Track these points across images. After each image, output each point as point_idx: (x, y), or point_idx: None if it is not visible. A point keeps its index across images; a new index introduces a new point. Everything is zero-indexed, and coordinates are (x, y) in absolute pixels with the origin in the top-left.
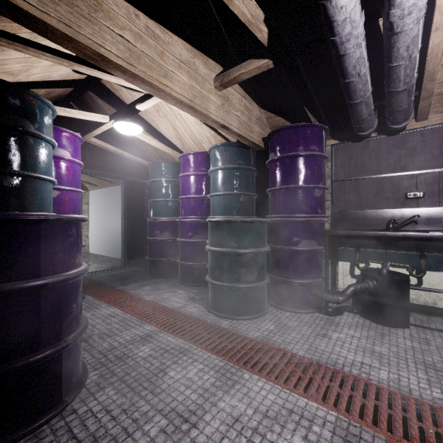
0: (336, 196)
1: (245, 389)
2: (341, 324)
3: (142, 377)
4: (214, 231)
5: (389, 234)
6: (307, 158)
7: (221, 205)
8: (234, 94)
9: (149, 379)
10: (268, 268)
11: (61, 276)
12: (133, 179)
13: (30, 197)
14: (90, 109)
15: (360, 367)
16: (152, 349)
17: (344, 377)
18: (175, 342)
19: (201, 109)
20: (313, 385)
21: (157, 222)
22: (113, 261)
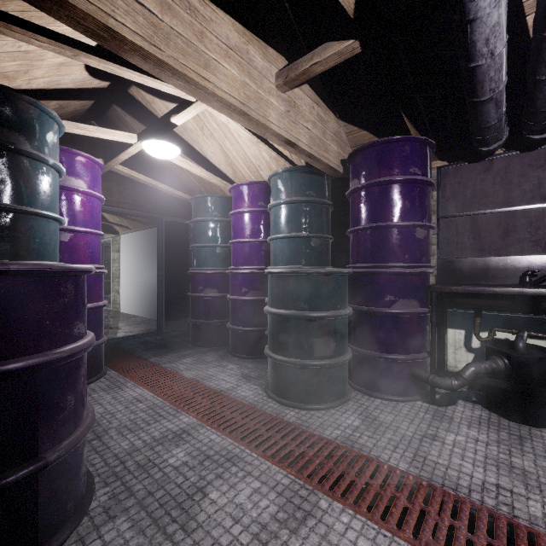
0: (445, 238)
1: (322, 527)
2: (456, 419)
3: (171, 500)
4: (276, 286)
5: (529, 291)
6: (405, 185)
7: (285, 251)
8: (304, 98)
9: (180, 504)
10: (349, 337)
11: (46, 356)
12: (173, 219)
13: (24, 240)
14: (117, 129)
15: (497, 494)
16: (188, 454)
17: (472, 509)
18: (221, 444)
19: (257, 116)
20: (427, 523)
21: (202, 274)
22: (148, 323)
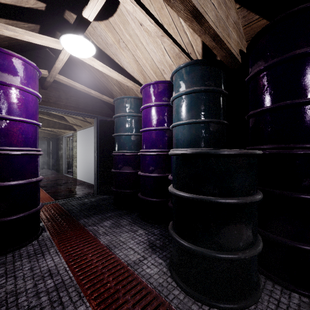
0: None
1: None
2: None
3: None
4: (181, 168)
5: None
6: None
7: (186, 135)
8: None
9: None
10: None
11: None
12: (104, 118)
13: None
14: None
15: None
16: None
17: None
18: None
19: None
20: None
21: (120, 155)
22: (90, 187)
